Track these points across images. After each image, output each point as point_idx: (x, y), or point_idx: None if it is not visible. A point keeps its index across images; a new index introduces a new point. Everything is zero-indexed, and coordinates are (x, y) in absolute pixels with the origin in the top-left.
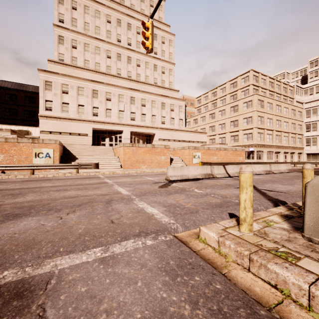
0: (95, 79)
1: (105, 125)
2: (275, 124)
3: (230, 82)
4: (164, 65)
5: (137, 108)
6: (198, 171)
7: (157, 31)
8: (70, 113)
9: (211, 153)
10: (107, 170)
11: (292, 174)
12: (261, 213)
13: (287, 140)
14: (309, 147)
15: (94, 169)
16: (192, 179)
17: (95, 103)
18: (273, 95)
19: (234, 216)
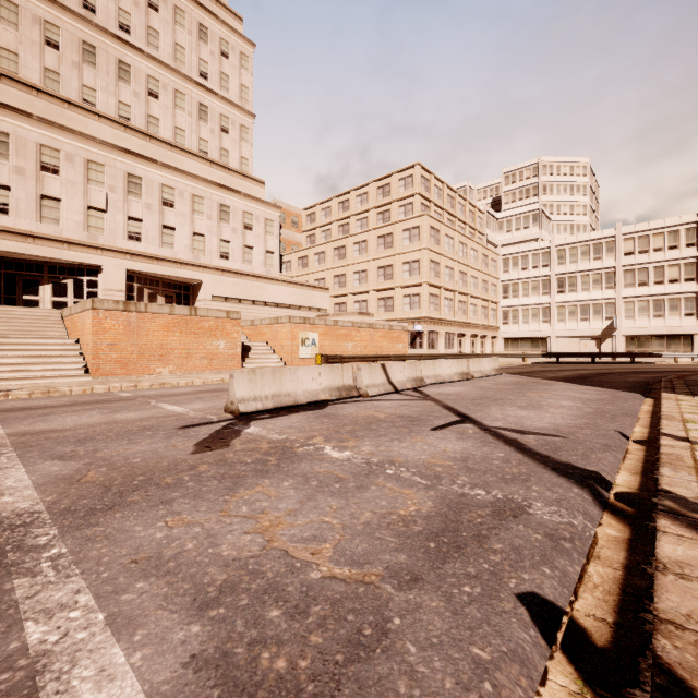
0: None
1: (39, 244)
2: (458, 279)
3: (376, 183)
4: (227, 111)
5: (148, 210)
6: (322, 381)
7: (209, 21)
8: None
9: (342, 334)
10: (29, 382)
11: (507, 380)
12: (685, 600)
13: (476, 312)
14: (508, 326)
15: None
16: (307, 405)
17: None
18: (454, 223)
19: (547, 611)
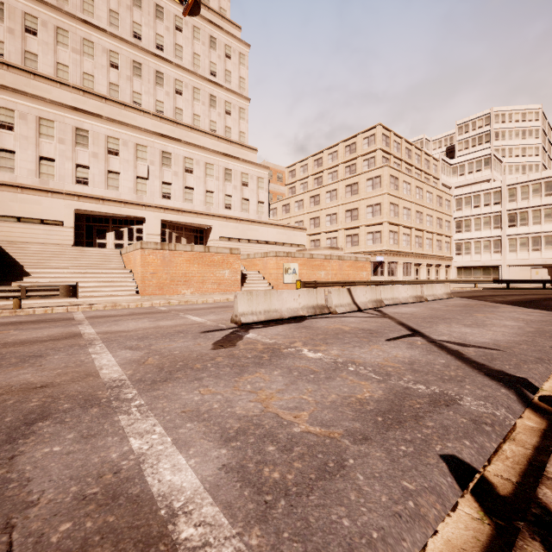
0: (83, 107)
1: (106, 205)
2: (415, 218)
3: (344, 143)
4: (229, 98)
5: (175, 176)
6: (301, 301)
7: (217, 33)
8: (17, 173)
9: (316, 264)
10: (103, 299)
11: (457, 302)
12: None
13: (431, 245)
14: (461, 256)
15: (71, 298)
16: (289, 319)
17: (81, 158)
18: (411, 171)
19: (463, 468)
